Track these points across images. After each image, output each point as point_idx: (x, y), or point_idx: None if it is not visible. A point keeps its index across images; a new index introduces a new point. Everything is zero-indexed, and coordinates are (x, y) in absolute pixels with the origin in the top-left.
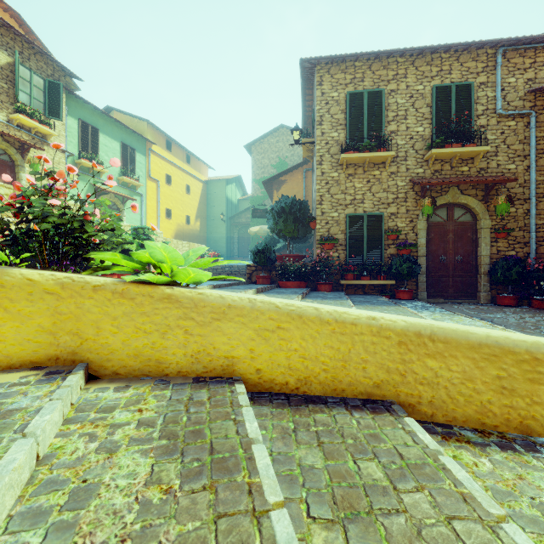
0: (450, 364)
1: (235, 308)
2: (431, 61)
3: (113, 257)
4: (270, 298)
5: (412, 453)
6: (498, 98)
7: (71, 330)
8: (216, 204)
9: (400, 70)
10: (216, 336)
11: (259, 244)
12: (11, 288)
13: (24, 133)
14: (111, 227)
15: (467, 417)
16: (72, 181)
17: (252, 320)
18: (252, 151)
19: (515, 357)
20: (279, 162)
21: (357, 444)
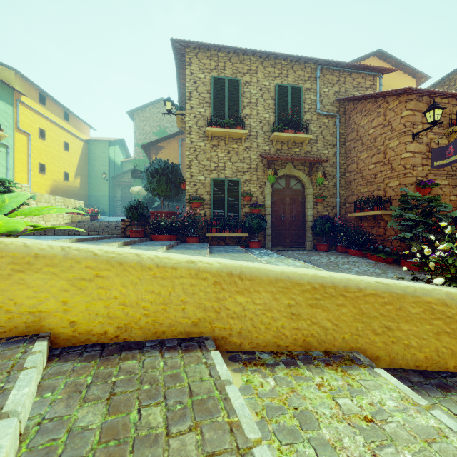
0: (255, 298)
1: (44, 258)
2: (274, 65)
3: None
4: (93, 246)
5: (203, 388)
6: (318, 101)
7: None
8: (98, 163)
9: (253, 66)
10: (18, 289)
11: (132, 200)
12: None
13: None
14: None
15: (266, 342)
16: None
17: (66, 270)
18: (135, 118)
19: (301, 288)
20: (160, 131)
21: (152, 388)
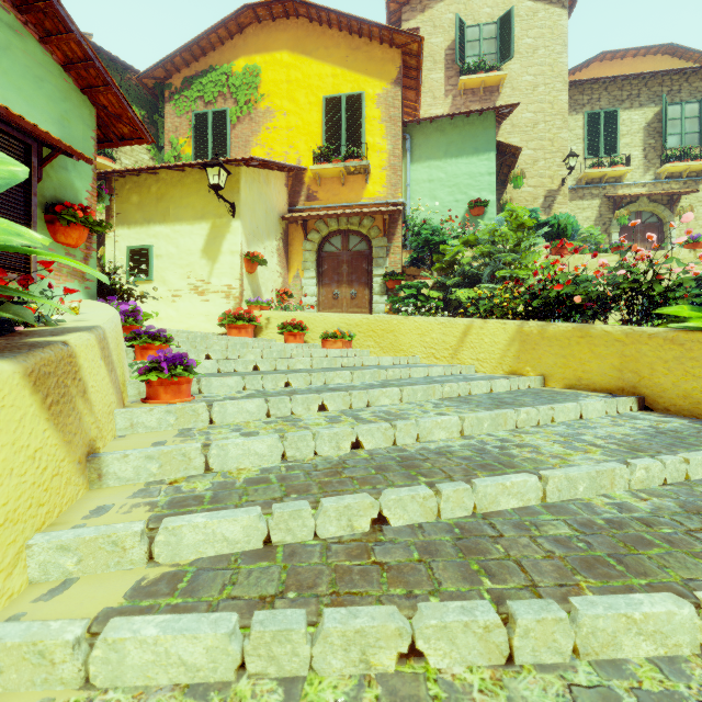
0: None
1: None
2: None
3: (677, 309)
4: None
5: None
6: None
7: (632, 369)
8: None
9: None
10: None
11: None
12: (595, 337)
13: (672, 183)
14: (679, 281)
15: None
16: None
17: None
18: None
19: None
20: None
21: None
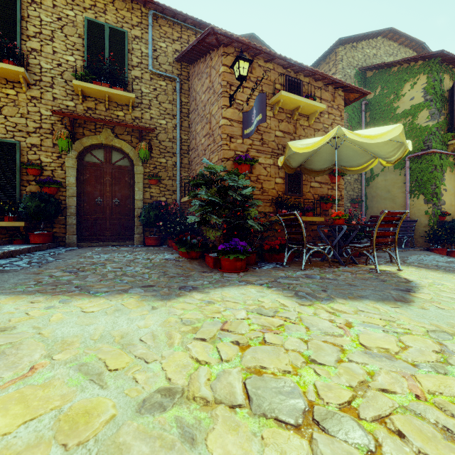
0: None
1: None
2: None
3: None
4: None
5: None
6: (149, 55)
7: None
8: None
9: None
10: None
11: None
12: None
13: None
14: None
15: None
16: None
17: None
18: None
19: None
20: None
21: None
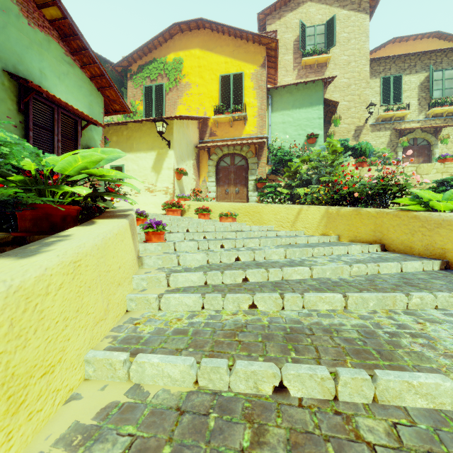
0: None
1: (446, 221)
2: None
3: (402, 200)
4: None
5: None
6: None
7: (379, 230)
8: None
9: None
10: (436, 236)
11: None
12: (363, 215)
13: (437, 120)
14: (404, 186)
15: None
16: None
17: None
18: None
19: None
20: None
21: None
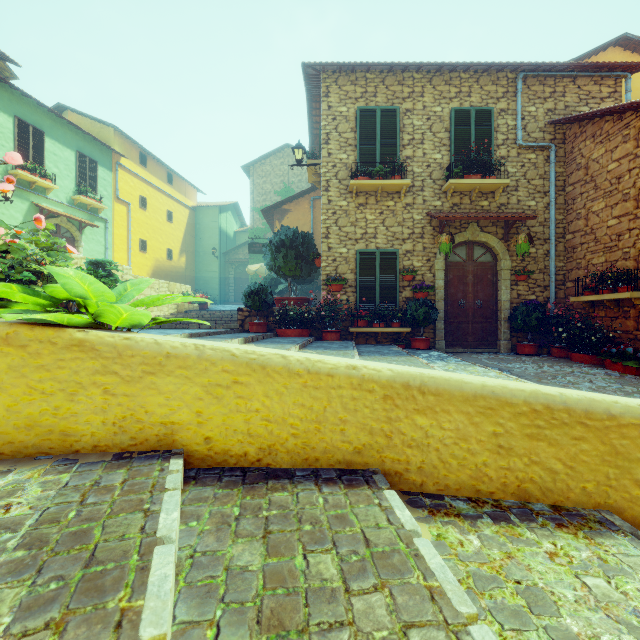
0: (443, 420)
1: (176, 358)
2: (449, 80)
3: (3, 288)
4: (229, 345)
5: (382, 537)
6: (518, 127)
7: None
8: (206, 236)
9: (417, 87)
10: (149, 395)
11: (253, 284)
12: None
13: None
14: (4, 247)
15: (460, 484)
16: (4, 198)
17: (200, 373)
18: (252, 174)
19: (513, 409)
20: (284, 189)
21: (315, 530)
